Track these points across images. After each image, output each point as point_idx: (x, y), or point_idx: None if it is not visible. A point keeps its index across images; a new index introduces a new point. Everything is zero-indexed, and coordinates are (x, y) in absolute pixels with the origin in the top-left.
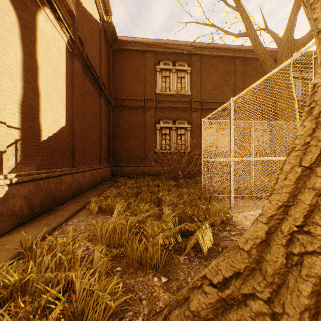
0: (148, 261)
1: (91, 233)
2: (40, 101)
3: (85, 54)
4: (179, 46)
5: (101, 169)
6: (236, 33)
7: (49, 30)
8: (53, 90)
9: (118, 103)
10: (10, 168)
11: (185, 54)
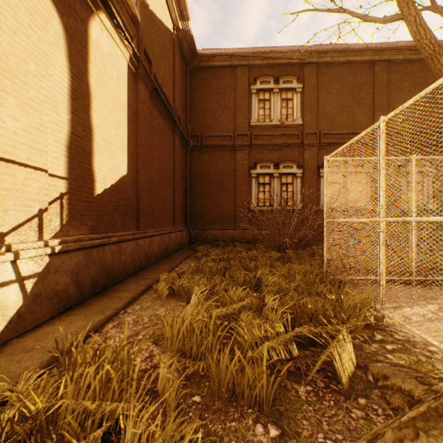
0: (245, 391)
1: (156, 330)
2: (93, 140)
3: (152, 76)
4: (285, 54)
5: (174, 234)
6: (381, 18)
7: (105, 43)
8: (111, 125)
9: (197, 142)
10: (54, 232)
11: (294, 65)
